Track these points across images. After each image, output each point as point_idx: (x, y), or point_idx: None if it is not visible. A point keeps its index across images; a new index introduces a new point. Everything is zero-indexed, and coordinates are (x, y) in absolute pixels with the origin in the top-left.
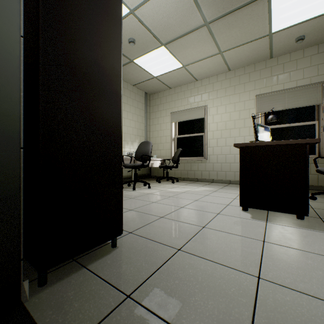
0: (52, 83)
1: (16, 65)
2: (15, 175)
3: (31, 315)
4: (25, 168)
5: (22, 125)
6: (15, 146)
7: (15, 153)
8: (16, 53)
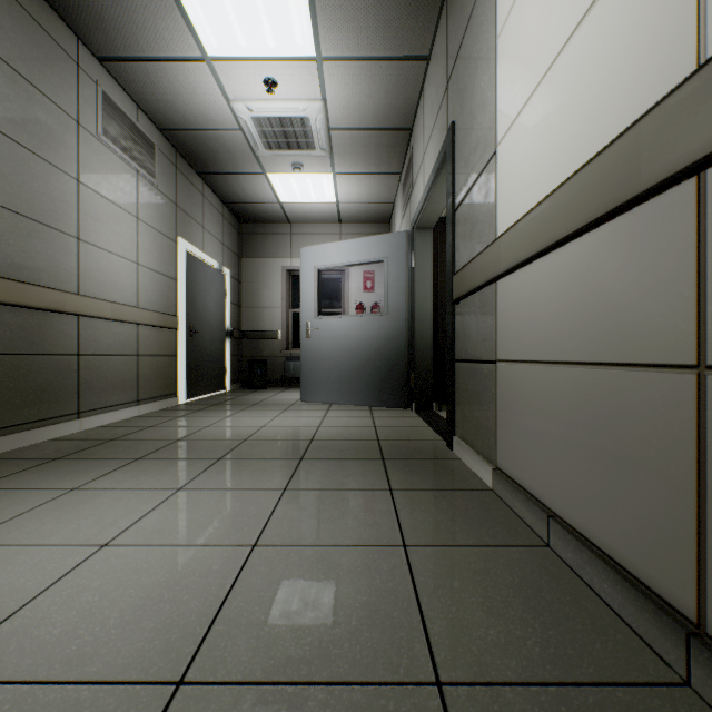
0: (443, 319)
1: (431, 318)
2: (430, 361)
3: (434, 411)
4: (434, 358)
5: (432, 341)
6: (430, 349)
7: (430, 352)
8: (431, 313)
